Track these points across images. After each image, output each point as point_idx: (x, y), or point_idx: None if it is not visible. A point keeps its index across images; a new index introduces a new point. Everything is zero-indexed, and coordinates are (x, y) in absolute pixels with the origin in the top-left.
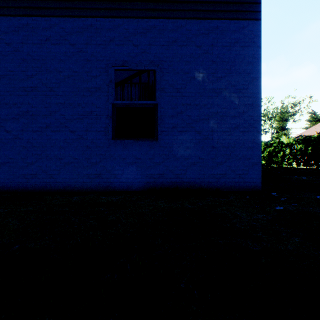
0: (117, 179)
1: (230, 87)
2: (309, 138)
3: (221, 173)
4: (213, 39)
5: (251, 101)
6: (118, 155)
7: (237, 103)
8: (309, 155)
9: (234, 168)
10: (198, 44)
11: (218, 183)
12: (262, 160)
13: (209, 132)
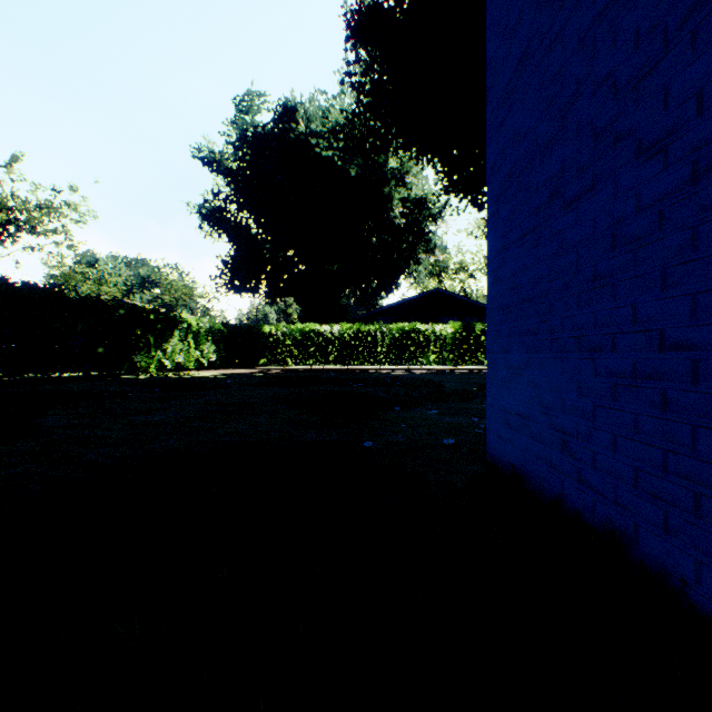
0: None
1: None
2: None
3: None
4: None
5: None
6: None
7: None
8: None
9: None
10: None
11: None
12: None
13: None
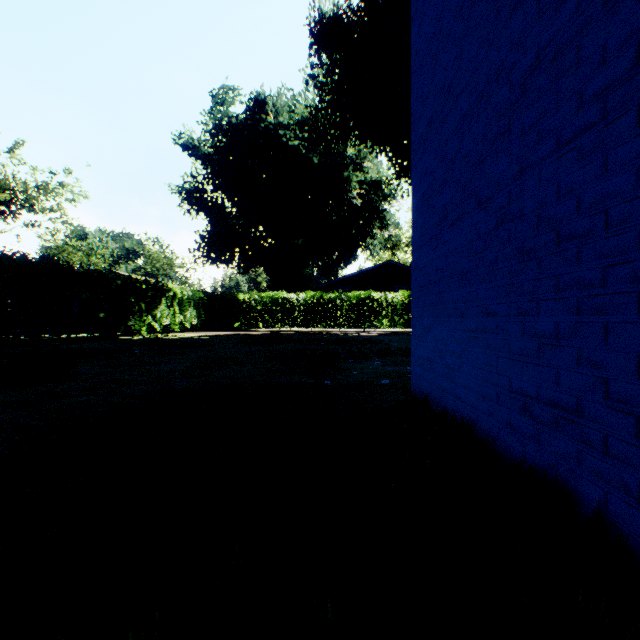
0: None
1: None
2: None
3: None
4: None
5: None
6: None
7: None
8: None
9: None
10: None
11: None
12: None
13: None
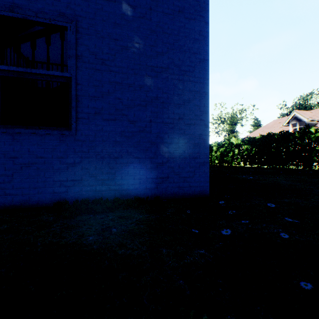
0: (1, 190)
1: (173, 66)
2: (253, 139)
3: (162, 177)
4: (152, 1)
5: (198, 87)
6: (2, 152)
7: (182, 88)
8: (253, 155)
9: (178, 169)
10: (132, 3)
11: (158, 190)
12: (215, 159)
13: (147, 122)
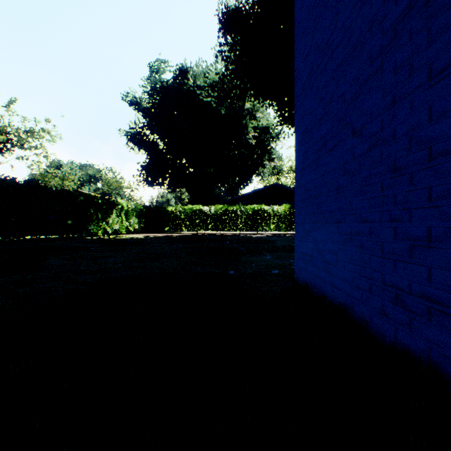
0: None
1: None
2: None
3: None
4: None
5: None
6: None
7: None
8: None
9: None
10: None
11: None
12: None
13: None
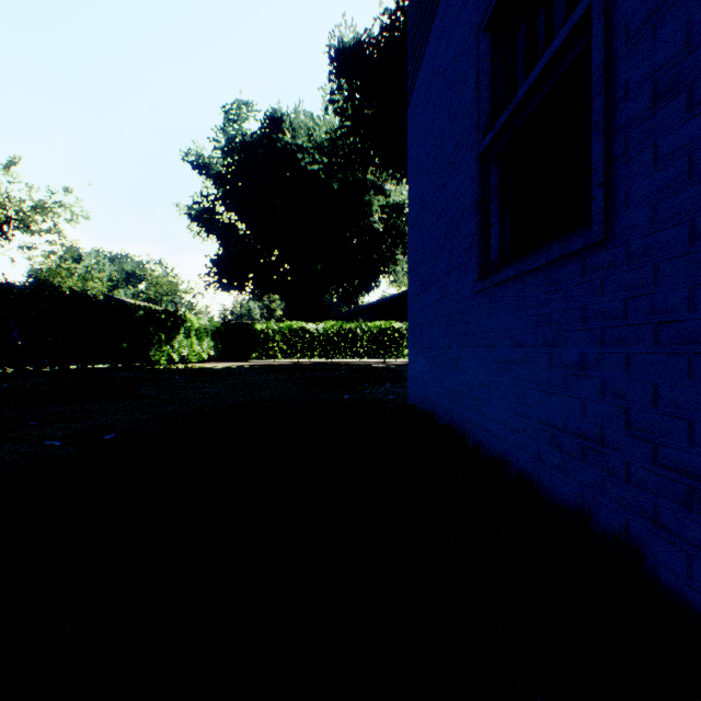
0: None
1: None
2: None
3: None
4: None
5: None
6: None
7: None
8: None
9: None
10: None
11: None
12: None
13: None
